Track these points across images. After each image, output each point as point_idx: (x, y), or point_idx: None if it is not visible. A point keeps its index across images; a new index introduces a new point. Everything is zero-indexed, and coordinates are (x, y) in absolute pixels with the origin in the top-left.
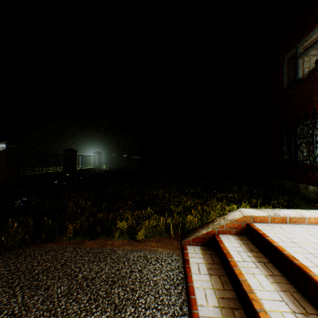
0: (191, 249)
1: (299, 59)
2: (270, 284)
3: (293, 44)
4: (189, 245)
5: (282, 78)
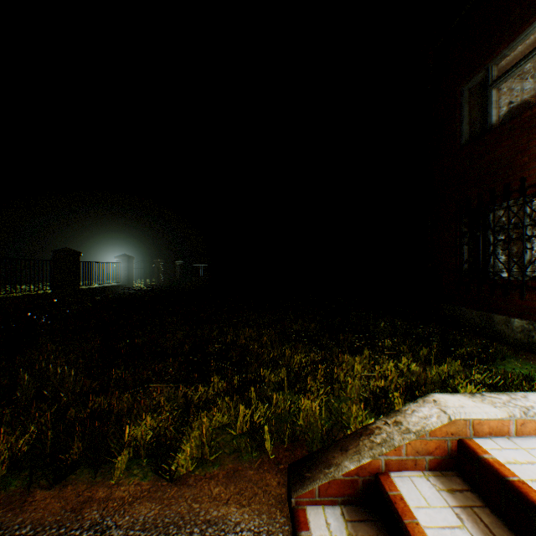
0: (319, 521)
1: (492, 90)
2: None
3: (481, 63)
4: (311, 506)
5: (460, 125)
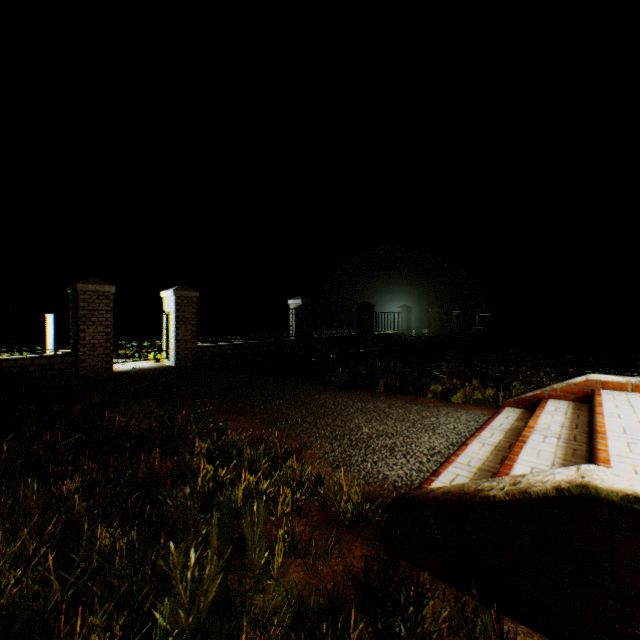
0: (509, 409)
1: None
2: (562, 419)
3: None
4: (508, 407)
5: None
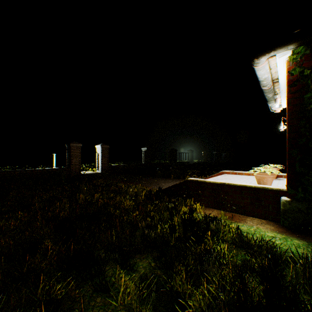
0: None
1: None
2: None
3: None
4: None
5: None
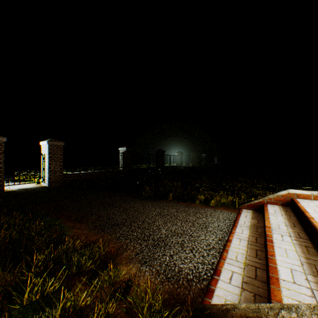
0: (245, 210)
1: None
2: (282, 219)
3: None
4: (244, 209)
5: None
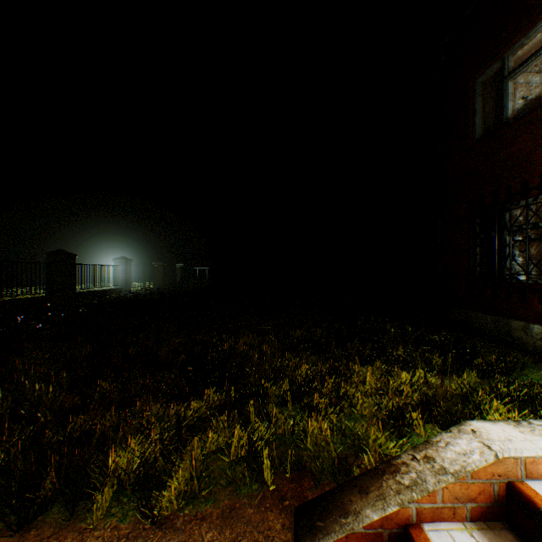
0: None
1: (508, 82)
2: None
3: (496, 54)
4: None
5: (473, 120)
